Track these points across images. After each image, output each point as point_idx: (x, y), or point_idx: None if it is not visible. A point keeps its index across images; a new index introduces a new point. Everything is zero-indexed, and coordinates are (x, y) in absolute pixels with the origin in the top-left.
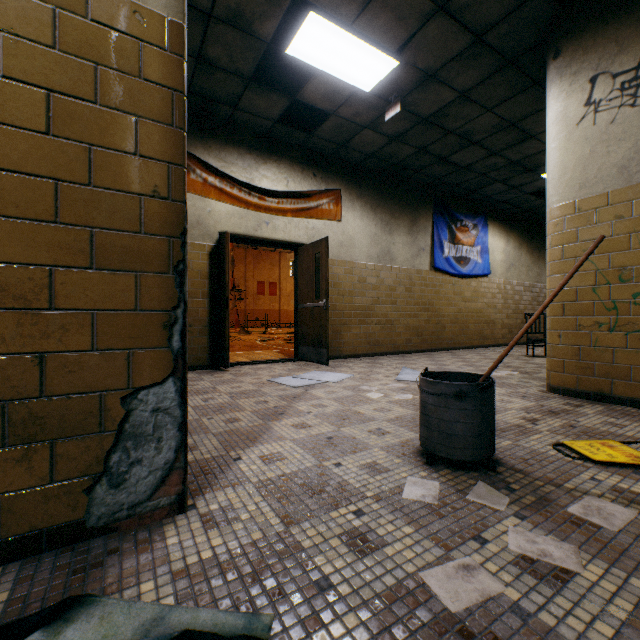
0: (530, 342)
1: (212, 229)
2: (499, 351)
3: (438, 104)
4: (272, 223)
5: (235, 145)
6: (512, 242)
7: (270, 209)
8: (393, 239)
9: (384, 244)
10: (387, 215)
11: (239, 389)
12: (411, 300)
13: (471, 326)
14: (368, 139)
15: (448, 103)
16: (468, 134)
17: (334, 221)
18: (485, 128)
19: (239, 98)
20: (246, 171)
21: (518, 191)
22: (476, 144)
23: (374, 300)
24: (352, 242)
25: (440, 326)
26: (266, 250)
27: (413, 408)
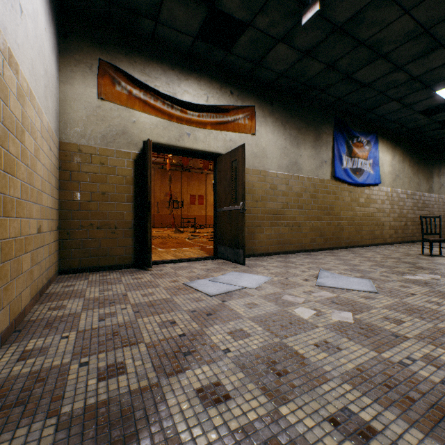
0: (411, 241)
1: (137, 138)
2: (392, 249)
3: (355, 6)
4: (193, 134)
5: (158, 61)
6: (397, 157)
7: (191, 121)
8: (300, 152)
9: (292, 156)
10: (295, 131)
11: (150, 298)
12: (315, 205)
13: (364, 227)
14: (281, 55)
15: (366, 4)
16: (378, 45)
17: (249, 134)
18: (397, 36)
19: (159, 8)
20: (169, 86)
21: (409, 110)
22: (383, 57)
23: (284, 205)
24: (265, 153)
25: (339, 227)
26: (196, 172)
27: (369, 343)
